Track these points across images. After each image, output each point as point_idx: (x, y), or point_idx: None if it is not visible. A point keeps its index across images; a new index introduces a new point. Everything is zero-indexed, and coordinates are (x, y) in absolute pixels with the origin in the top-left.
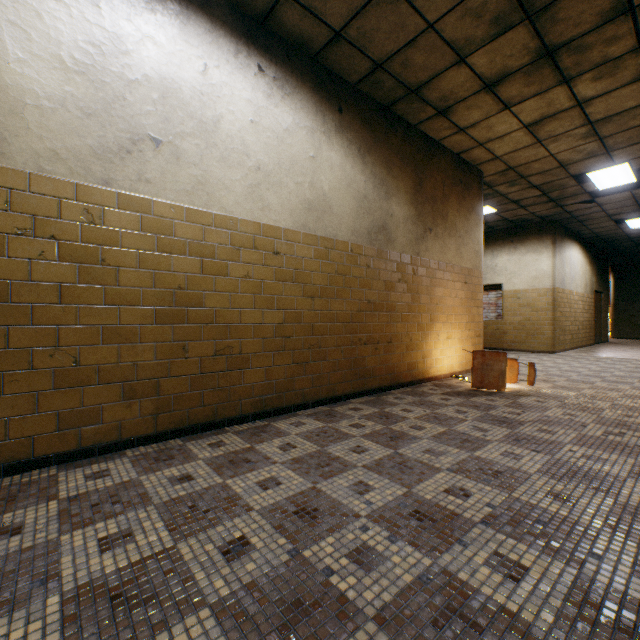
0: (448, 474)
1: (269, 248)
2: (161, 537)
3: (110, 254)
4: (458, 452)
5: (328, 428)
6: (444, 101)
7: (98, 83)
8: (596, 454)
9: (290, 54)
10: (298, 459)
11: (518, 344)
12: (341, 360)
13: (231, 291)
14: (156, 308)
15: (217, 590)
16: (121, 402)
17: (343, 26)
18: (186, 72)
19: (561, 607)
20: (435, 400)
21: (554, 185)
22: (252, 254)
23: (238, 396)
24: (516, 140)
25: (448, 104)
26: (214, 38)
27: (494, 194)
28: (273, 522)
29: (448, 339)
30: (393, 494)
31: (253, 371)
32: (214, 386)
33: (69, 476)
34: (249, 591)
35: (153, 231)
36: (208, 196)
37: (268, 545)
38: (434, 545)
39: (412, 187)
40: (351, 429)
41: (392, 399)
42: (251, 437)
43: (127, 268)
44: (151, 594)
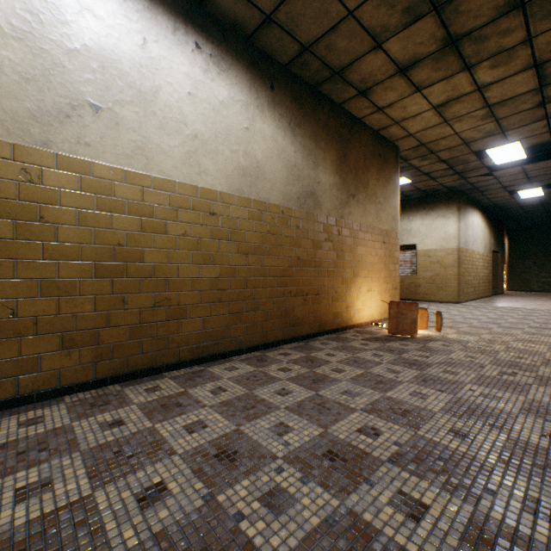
0: (362, 414)
1: (206, 209)
2: (80, 485)
3: (49, 212)
4: (372, 393)
5: (258, 372)
6: (364, 83)
7: (36, 50)
8: (492, 392)
9: (226, 34)
10: (226, 402)
11: (429, 296)
12: (273, 310)
13: (169, 248)
14: (95, 263)
15: (125, 541)
16: (60, 351)
17: (273, 10)
18: (125, 44)
19: (457, 546)
20: (356, 345)
21: (459, 160)
22: (190, 214)
23: (176, 344)
24: (426, 119)
25: (368, 86)
26: (153, 15)
27: (409, 167)
28: (193, 466)
29: (369, 291)
30: (310, 435)
31: (191, 321)
32: (153, 335)
33: (3, 423)
34: (157, 541)
35: (92, 191)
36: (147, 160)
37: (184, 490)
38: (343, 485)
39: (337, 158)
40: (279, 373)
41: (318, 345)
42: (186, 382)
43: (66, 225)
44: (56, 548)
